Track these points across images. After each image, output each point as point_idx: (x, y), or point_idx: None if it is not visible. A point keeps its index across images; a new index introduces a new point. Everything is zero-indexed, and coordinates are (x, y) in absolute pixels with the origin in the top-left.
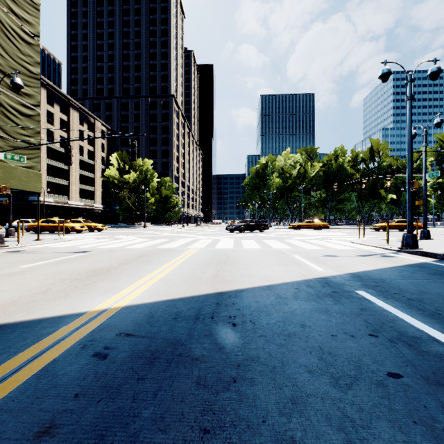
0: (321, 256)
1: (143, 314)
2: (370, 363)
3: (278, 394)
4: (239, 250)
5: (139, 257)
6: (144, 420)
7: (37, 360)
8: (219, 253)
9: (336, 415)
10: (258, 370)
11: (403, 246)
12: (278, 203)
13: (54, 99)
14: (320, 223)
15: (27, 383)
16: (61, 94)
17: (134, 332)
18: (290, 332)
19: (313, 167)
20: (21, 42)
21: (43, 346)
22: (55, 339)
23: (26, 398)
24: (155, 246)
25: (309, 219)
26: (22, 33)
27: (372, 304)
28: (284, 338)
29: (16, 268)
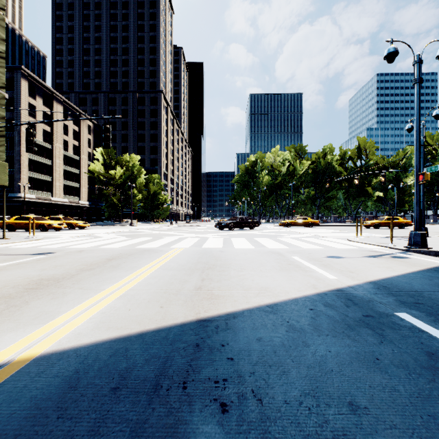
0: (324, 257)
1: (62, 378)
2: None
3: None
4: (229, 250)
5: (109, 260)
6: None
7: None
8: (206, 254)
9: None
10: None
11: (410, 245)
12: (267, 200)
13: (36, 91)
14: (311, 220)
15: None
16: (44, 86)
17: None
18: (336, 432)
19: (302, 165)
20: None
21: None
22: None
23: None
24: (134, 246)
25: (300, 216)
26: None
27: (438, 343)
28: None
29: None
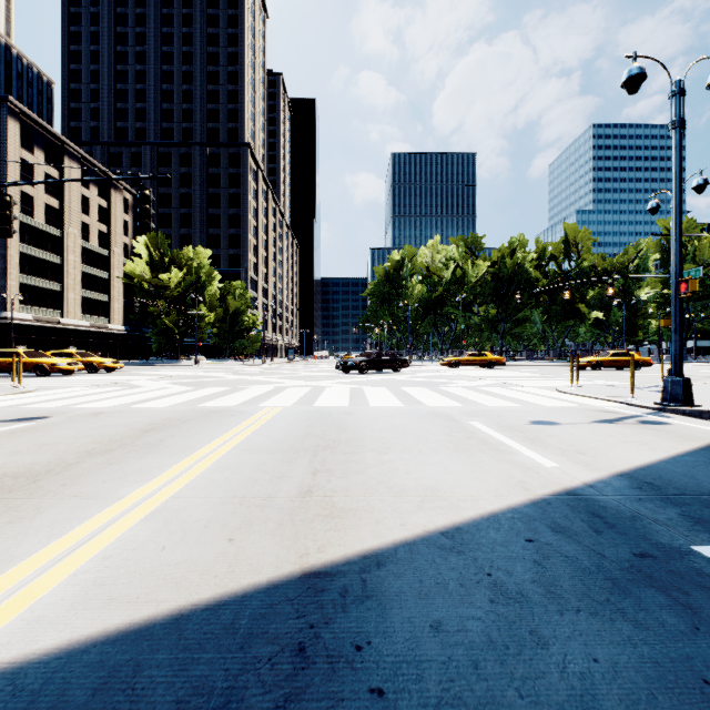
0: (526, 423)
1: None
2: None
3: None
4: (362, 410)
5: (145, 433)
6: None
7: None
8: (321, 419)
9: None
10: None
11: (666, 400)
12: (421, 325)
13: (34, 139)
14: (492, 356)
15: None
16: (47, 130)
17: None
18: None
19: (476, 267)
20: None
21: None
22: None
23: None
24: (196, 403)
25: (474, 351)
26: None
27: None
28: None
29: None
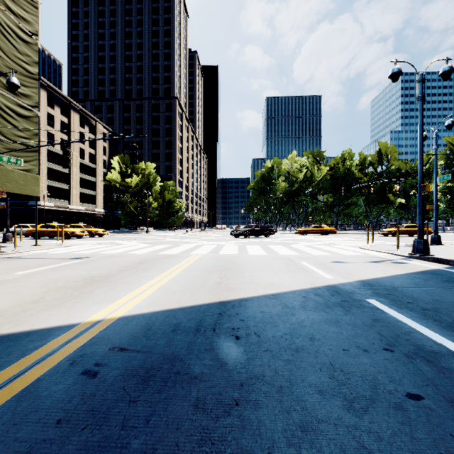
0: (329, 262)
1: (140, 326)
2: (387, 382)
3: (285, 419)
4: (244, 256)
5: (140, 264)
6: (133, 452)
7: (19, 379)
8: (223, 259)
9: (352, 446)
10: (263, 390)
11: (414, 252)
12: (284, 208)
13: (54, 101)
14: (327, 228)
15: (5, 407)
16: (61, 95)
17: (129, 346)
18: (298, 346)
19: (320, 171)
20: (19, 41)
21: (28, 362)
22: (42, 354)
23: (2, 425)
24: (157, 252)
25: (316, 224)
26: (19, 31)
27: (385, 315)
28: (292, 353)
29: (10, 275)
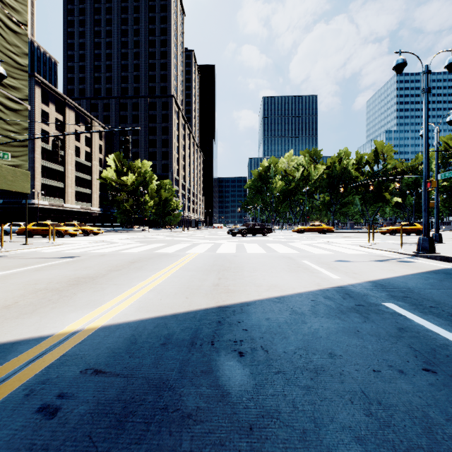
0: (332, 261)
1: (124, 338)
2: (444, 422)
3: None
4: (242, 254)
5: (132, 263)
6: None
7: None
8: (221, 258)
9: None
10: (281, 437)
11: (419, 250)
12: (281, 206)
13: (49, 98)
14: (325, 226)
15: None
16: (56, 92)
17: (106, 367)
18: (316, 366)
19: (316, 170)
20: (7, 31)
21: None
22: None
23: None
24: (152, 251)
25: (314, 223)
26: (8, 21)
27: (410, 322)
28: (310, 375)
29: None
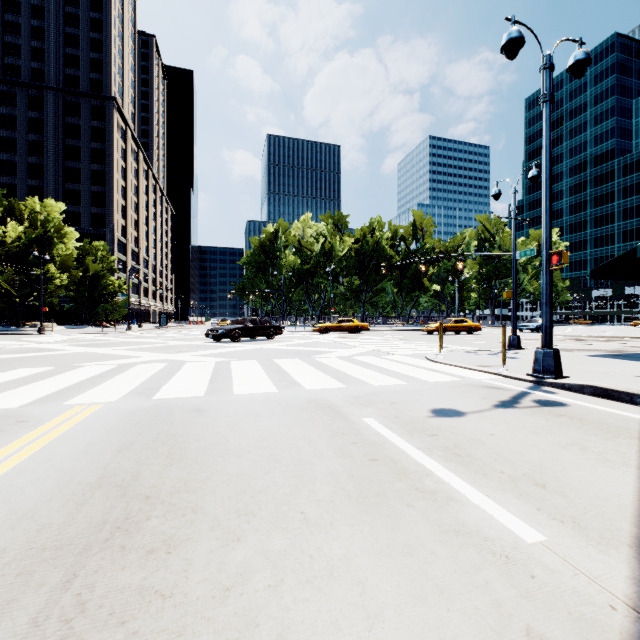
0: (429, 416)
1: None
2: None
3: None
4: (220, 402)
5: None
6: None
7: None
8: (151, 429)
9: None
10: None
11: (539, 372)
12: (294, 293)
13: None
14: (358, 323)
15: None
16: None
17: None
18: None
19: (342, 243)
20: None
21: None
22: None
23: None
24: None
25: (342, 317)
26: None
27: None
28: None
29: None
